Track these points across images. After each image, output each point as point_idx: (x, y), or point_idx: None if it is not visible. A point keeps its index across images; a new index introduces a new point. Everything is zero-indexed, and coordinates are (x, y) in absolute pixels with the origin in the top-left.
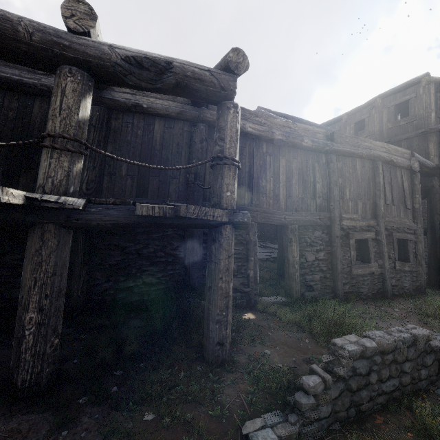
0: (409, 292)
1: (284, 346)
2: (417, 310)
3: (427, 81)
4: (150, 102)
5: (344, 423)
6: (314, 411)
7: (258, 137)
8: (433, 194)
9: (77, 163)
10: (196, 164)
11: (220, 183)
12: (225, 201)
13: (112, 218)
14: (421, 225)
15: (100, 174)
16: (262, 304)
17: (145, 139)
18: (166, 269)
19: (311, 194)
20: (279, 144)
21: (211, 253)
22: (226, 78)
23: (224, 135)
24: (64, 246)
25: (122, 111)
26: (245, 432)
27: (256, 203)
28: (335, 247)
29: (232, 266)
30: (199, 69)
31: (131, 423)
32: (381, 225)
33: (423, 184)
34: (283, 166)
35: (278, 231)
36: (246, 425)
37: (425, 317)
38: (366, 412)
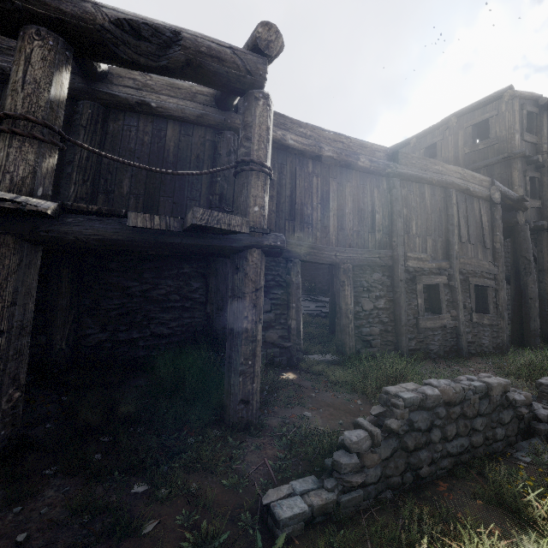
0: (488, 350)
1: (330, 408)
2: (497, 369)
3: (511, 95)
4: (160, 100)
5: (398, 491)
6: (358, 474)
7: (302, 152)
8: (517, 233)
9: (48, 158)
10: (214, 170)
11: (245, 195)
12: (252, 217)
13: (96, 232)
14: (503, 269)
15: (92, 191)
16: (307, 362)
17: (154, 148)
18: (181, 317)
19: (368, 227)
20: (329, 163)
21: (233, 285)
22: (253, 59)
23: (251, 134)
24: (28, 267)
25: (123, 111)
26: (265, 502)
27: (299, 236)
28: (399, 293)
29: (261, 302)
30: (218, 45)
31: (114, 497)
32: (455, 268)
33: (505, 220)
34: (334, 190)
35: (330, 277)
36: (268, 493)
37: (506, 376)
38: (426, 478)
